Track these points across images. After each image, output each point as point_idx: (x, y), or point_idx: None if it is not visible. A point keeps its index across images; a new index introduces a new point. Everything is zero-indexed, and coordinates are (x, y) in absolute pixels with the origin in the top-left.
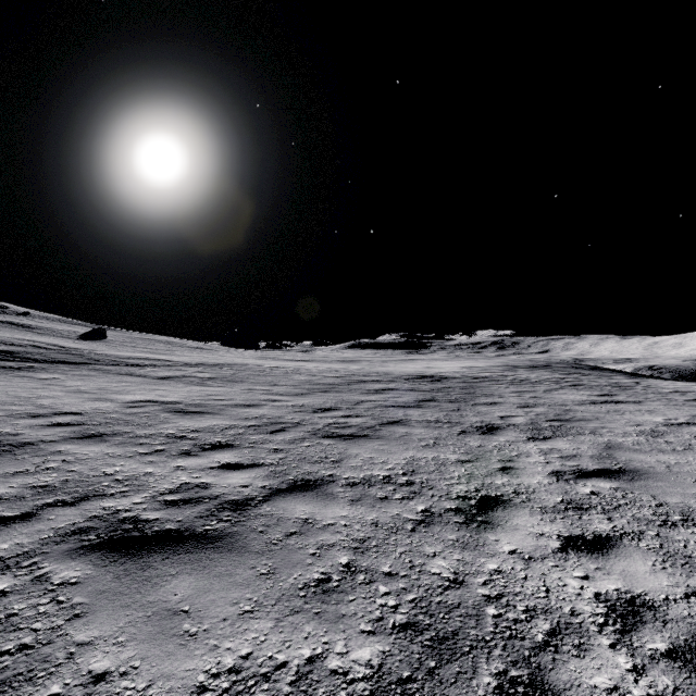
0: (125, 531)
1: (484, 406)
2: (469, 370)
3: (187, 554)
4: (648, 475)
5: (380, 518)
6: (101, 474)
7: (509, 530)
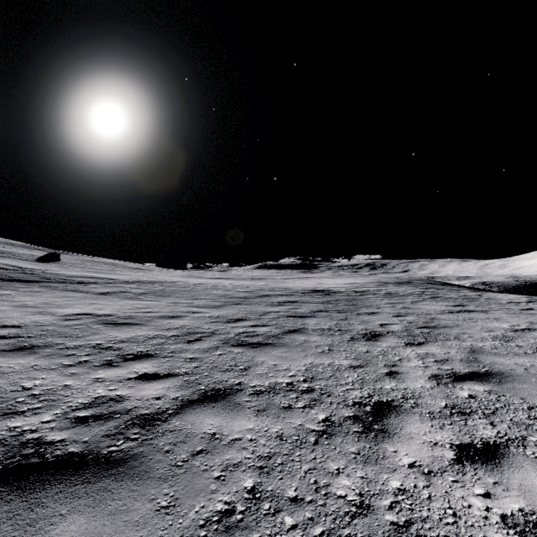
0: (24, 457)
1: (366, 315)
2: (351, 285)
3: (84, 484)
4: (512, 378)
5: (284, 430)
6: (19, 389)
7: (405, 439)
